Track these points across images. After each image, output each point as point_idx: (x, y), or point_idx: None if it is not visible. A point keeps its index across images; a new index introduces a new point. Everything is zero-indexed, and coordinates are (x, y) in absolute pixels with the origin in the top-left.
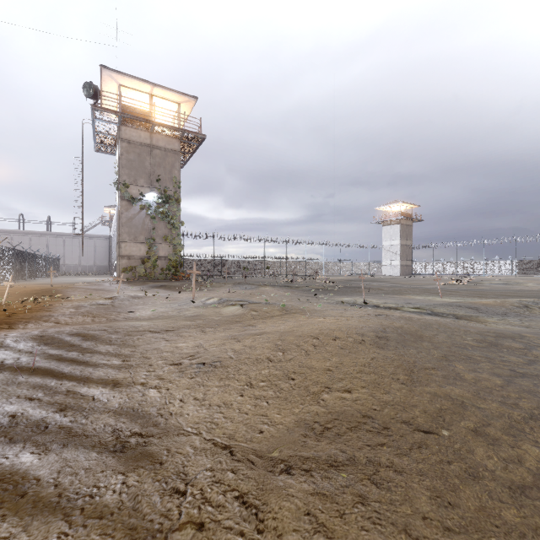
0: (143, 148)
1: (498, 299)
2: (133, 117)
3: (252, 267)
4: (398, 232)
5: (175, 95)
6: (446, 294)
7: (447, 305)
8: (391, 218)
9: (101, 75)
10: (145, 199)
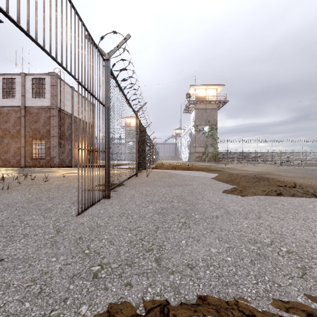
0: (203, 110)
1: None
2: (201, 101)
3: (249, 156)
4: None
5: (215, 86)
6: None
7: None
8: None
9: (189, 88)
10: (204, 130)
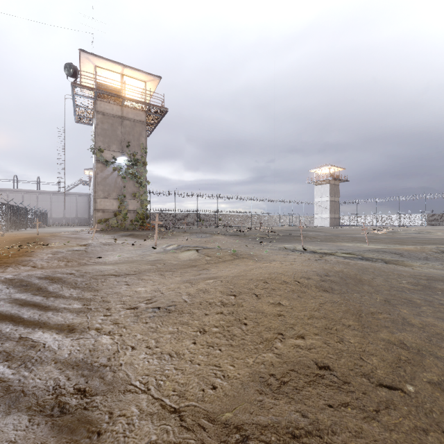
0: (115, 119)
1: (416, 245)
2: (107, 93)
3: (207, 219)
4: (328, 190)
5: (142, 75)
6: (371, 241)
7: (375, 251)
8: (321, 178)
9: (80, 58)
10: (117, 162)
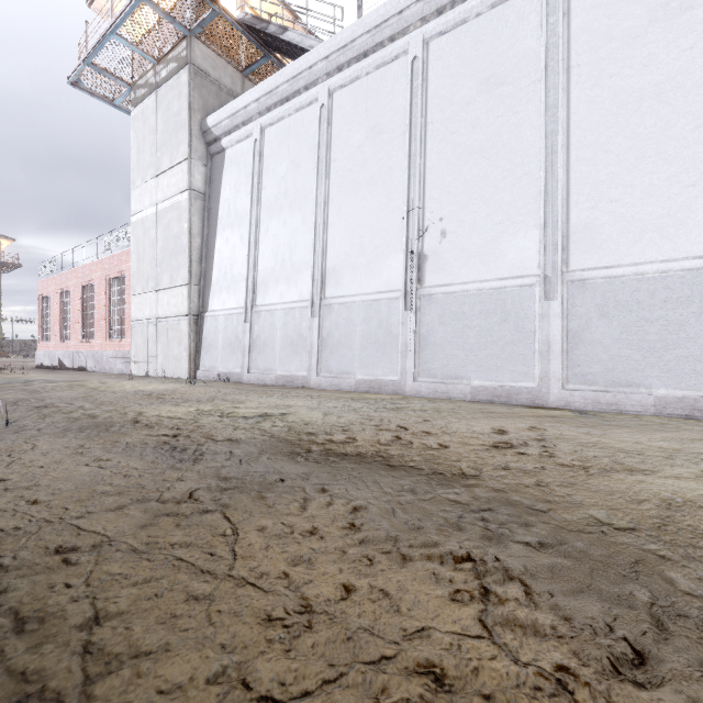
0: None
1: None
2: None
3: None
4: None
5: None
6: None
7: None
8: None
9: None
10: None
